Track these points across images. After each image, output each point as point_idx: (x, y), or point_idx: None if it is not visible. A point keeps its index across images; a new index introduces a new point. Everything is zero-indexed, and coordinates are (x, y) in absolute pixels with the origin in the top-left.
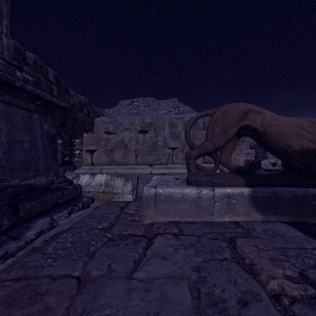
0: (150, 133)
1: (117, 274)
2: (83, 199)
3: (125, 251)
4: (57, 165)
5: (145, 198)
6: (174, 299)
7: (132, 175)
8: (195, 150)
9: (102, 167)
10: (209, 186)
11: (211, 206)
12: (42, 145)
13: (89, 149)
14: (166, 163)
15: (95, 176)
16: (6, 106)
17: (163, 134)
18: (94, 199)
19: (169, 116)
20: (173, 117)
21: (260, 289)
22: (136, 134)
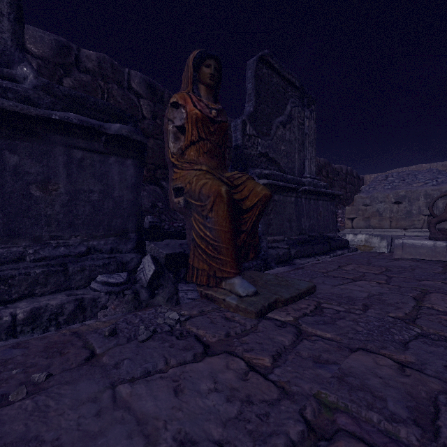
0: (404, 203)
1: (381, 261)
2: (351, 247)
3: (384, 260)
4: (335, 227)
5: (395, 245)
6: (402, 265)
7: (386, 235)
8: (434, 219)
9: (361, 230)
10: (445, 241)
11: (443, 252)
12: (331, 217)
13: (350, 217)
14: (420, 227)
15: (357, 235)
16: (322, 202)
17: (417, 203)
18: (357, 249)
19: (424, 188)
20: (428, 189)
21: (441, 268)
22: (390, 205)
